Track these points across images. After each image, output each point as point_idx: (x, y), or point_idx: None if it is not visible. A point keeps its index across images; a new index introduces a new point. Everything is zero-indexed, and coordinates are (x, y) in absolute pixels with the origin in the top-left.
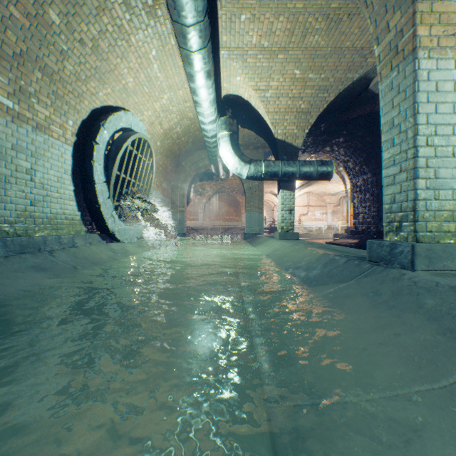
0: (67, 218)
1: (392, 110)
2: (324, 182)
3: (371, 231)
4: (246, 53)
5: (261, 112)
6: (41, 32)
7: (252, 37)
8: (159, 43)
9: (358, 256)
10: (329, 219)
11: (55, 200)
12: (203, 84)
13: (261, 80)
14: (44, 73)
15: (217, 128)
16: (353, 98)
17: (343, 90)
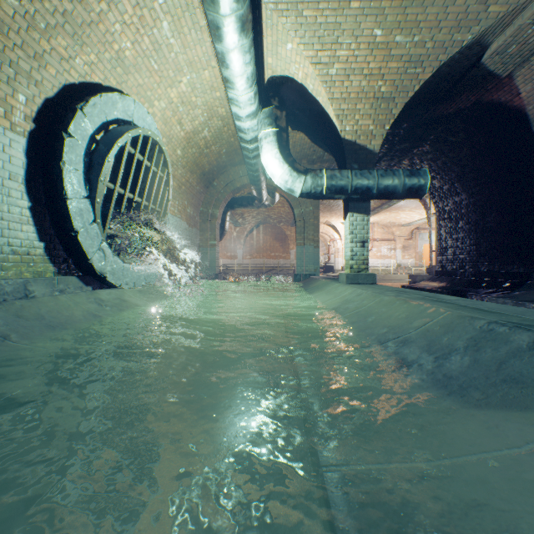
0: (15, 251)
1: None
2: (394, 209)
3: (467, 271)
4: (302, 0)
5: (322, 101)
6: None
7: None
8: None
9: None
10: (399, 256)
11: None
12: (235, 43)
13: (323, 47)
14: None
15: (258, 125)
16: (454, 81)
17: (445, 62)
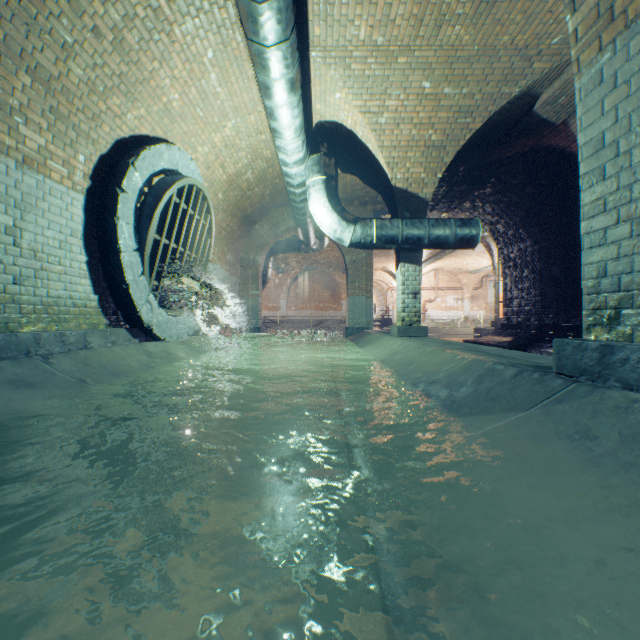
0: (75, 304)
1: (602, 119)
2: (460, 253)
3: (531, 324)
4: (350, 55)
5: (372, 148)
6: (28, 11)
7: (359, 29)
8: (217, 38)
9: (533, 365)
10: (466, 308)
11: (56, 276)
12: (284, 101)
13: (371, 97)
14: (35, 78)
15: (306, 171)
16: (509, 127)
17: (495, 112)
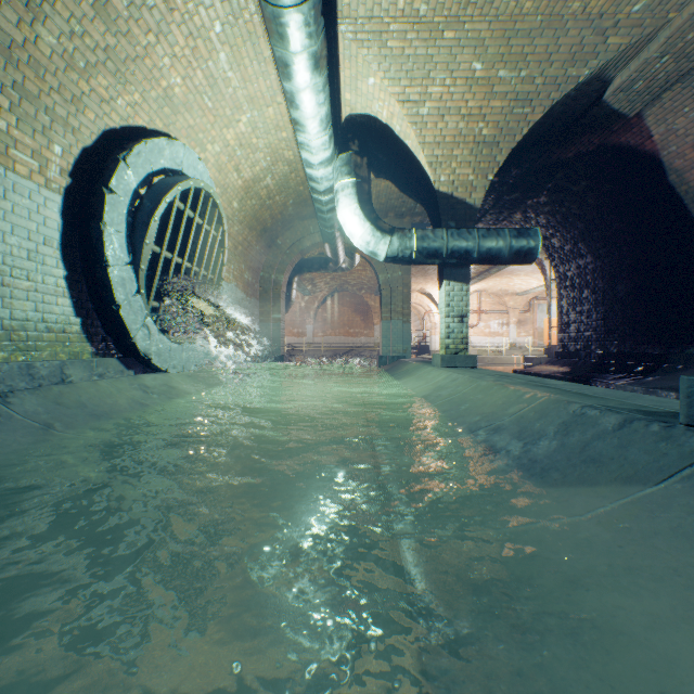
0: (50, 329)
1: None
2: (506, 273)
3: (593, 352)
4: (387, 29)
5: (411, 145)
6: None
7: None
8: (226, 7)
9: (639, 410)
10: (513, 334)
11: (23, 294)
12: (307, 82)
13: (411, 82)
14: None
15: (334, 174)
16: (572, 121)
17: (559, 100)
